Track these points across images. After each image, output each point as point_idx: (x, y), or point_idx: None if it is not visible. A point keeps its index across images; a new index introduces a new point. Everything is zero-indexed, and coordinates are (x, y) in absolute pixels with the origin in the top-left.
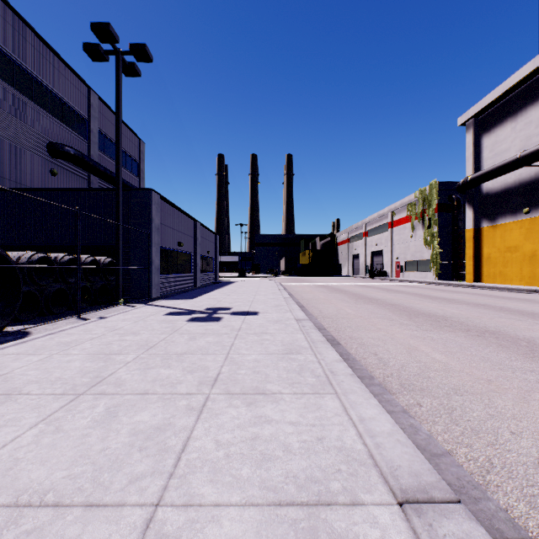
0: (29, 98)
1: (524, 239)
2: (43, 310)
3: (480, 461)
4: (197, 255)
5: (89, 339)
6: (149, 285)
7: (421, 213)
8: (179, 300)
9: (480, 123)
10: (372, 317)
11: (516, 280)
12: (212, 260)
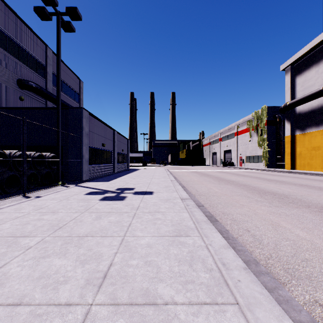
0: (4, 49)
1: None
2: None
3: None
4: (115, 152)
5: (13, 219)
6: (81, 171)
7: (256, 126)
8: (100, 182)
9: (294, 69)
10: (234, 194)
11: (319, 168)
12: (125, 155)
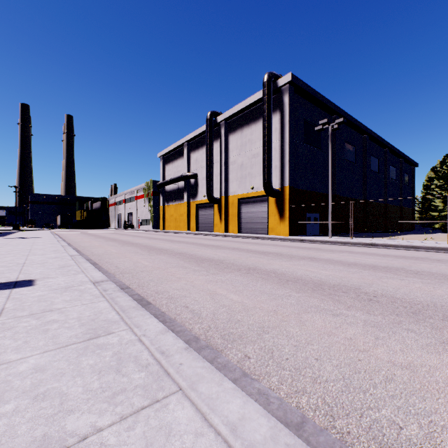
0: None
1: (174, 212)
2: None
3: (73, 243)
4: None
5: None
6: None
7: (148, 194)
8: None
9: (165, 159)
10: (85, 238)
11: (173, 228)
12: None
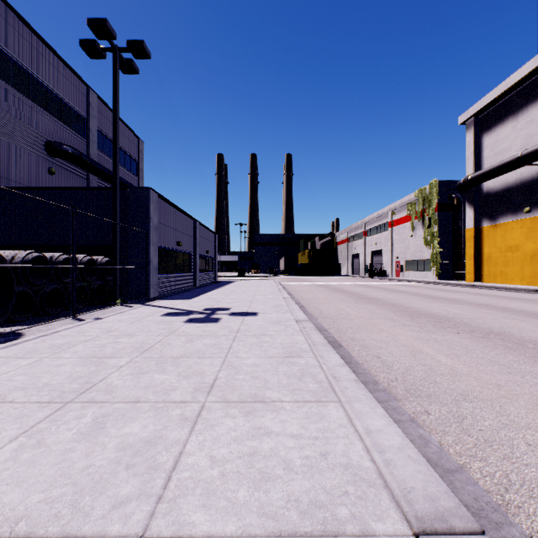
0: (26, 96)
1: (525, 238)
2: (38, 310)
3: (497, 478)
4: (196, 255)
5: (82, 342)
6: (147, 284)
7: (421, 212)
8: (178, 300)
9: (480, 122)
10: (373, 317)
11: (517, 279)
12: (211, 260)
